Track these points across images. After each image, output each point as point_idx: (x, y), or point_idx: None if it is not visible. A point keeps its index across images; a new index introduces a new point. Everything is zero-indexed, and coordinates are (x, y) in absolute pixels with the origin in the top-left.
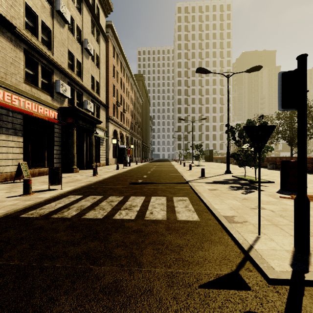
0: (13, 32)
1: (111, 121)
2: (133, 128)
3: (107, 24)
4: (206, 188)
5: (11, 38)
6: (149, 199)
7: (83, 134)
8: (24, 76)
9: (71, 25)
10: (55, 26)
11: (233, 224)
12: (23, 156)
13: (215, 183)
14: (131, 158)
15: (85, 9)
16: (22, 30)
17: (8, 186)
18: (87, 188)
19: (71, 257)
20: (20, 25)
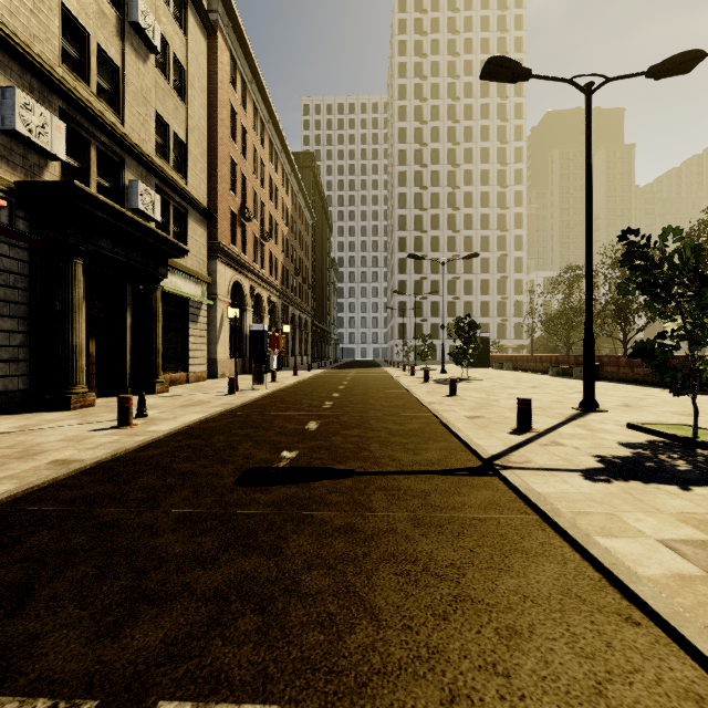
0: None
1: (225, 258)
2: (290, 283)
3: None
4: (650, 536)
5: None
6: None
7: (124, 286)
8: None
9: None
10: None
11: None
12: None
13: (626, 474)
14: (285, 359)
15: None
16: None
17: None
18: None
19: None
20: None
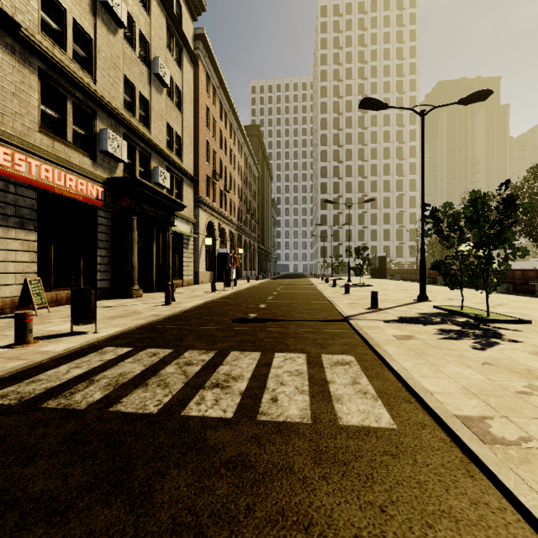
0: (17, 36)
1: (204, 206)
2: (243, 219)
3: (196, 33)
4: (389, 334)
5: (13, 48)
6: (269, 360)
7: (152, 229)
8: (38, 118)
9: (129, 32)
10: (99, 31)
11: (497, 448)
12: (37, 267)
13: (405, 321)
14: (239, 272)
15: (155, 4)
16: (34, 33)
17: (1, 324)
18: (147, 329)
19: None
20: (32, 25)
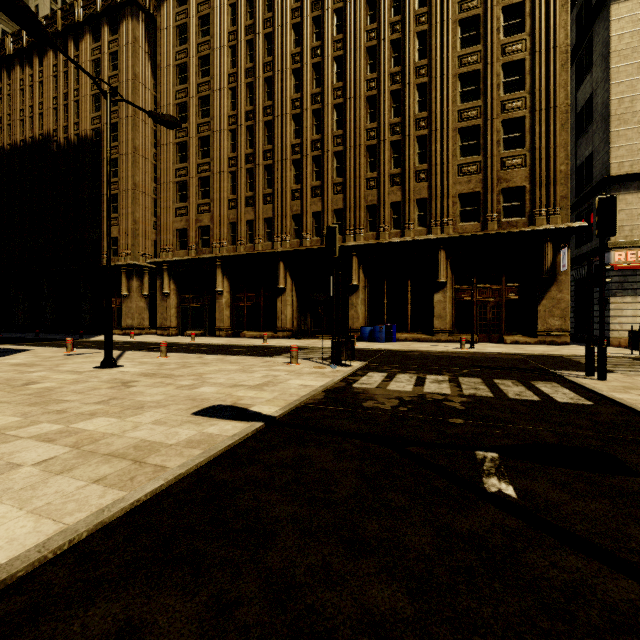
0: (639, 179)
1: None
2: None
3: None
4: None
5: (639, 187)
6: None
7: None
8: None
9: None
10: None
11: (619, 374)
12: None
13: None
14: None
15: None
16: None
17: (618, 349)
18: None
19: (536, 361)
20: None
